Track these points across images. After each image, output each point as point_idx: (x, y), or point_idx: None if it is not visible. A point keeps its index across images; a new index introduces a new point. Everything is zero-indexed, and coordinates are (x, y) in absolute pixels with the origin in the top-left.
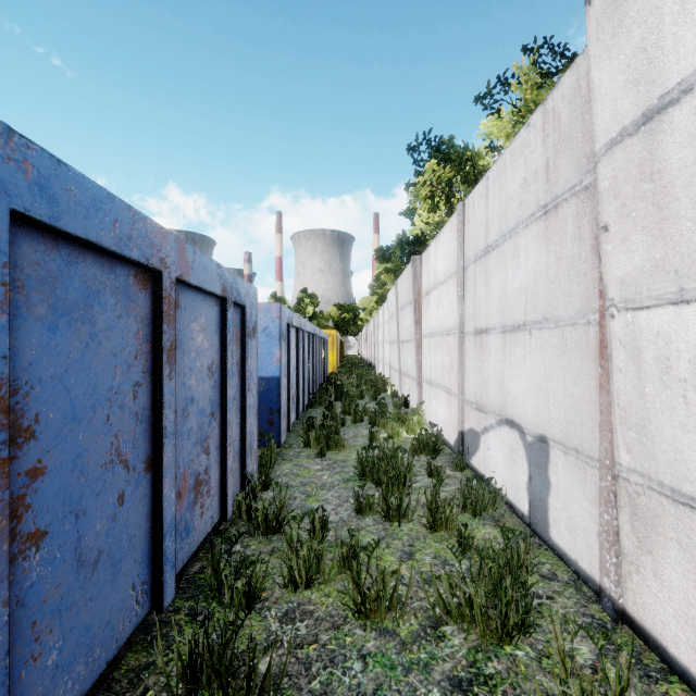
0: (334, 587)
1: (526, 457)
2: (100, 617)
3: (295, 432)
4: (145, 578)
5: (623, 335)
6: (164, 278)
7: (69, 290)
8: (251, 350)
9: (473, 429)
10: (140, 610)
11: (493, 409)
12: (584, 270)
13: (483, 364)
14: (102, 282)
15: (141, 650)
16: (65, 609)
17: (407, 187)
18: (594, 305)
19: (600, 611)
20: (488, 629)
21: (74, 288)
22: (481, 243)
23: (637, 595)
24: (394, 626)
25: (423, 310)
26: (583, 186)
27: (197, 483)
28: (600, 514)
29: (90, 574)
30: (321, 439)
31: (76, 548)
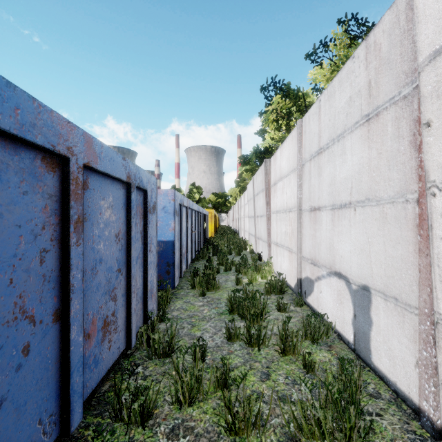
0: (210, 405)
1: (352, 300)
2: None
3: (185, 277)
4: (53, 410)
5: None
6: (71, 164)
7: None
8: (152, 222)
9: (309, 277)
10: (48, 438)
11: (324, 264)
12: (403, 160)
13: (316, 232)
14: (4, 161)
15: None
16: None
17: (260, 114)
18: (412, 187)
19: (420, 428)
20: None
21: None
22: (315, 146)
23: None
24: None
25: (272, 195)
26: (402, 96)
27: (105, 324)
28: (419, 351)
29: None
30: (203, 283)
31: None
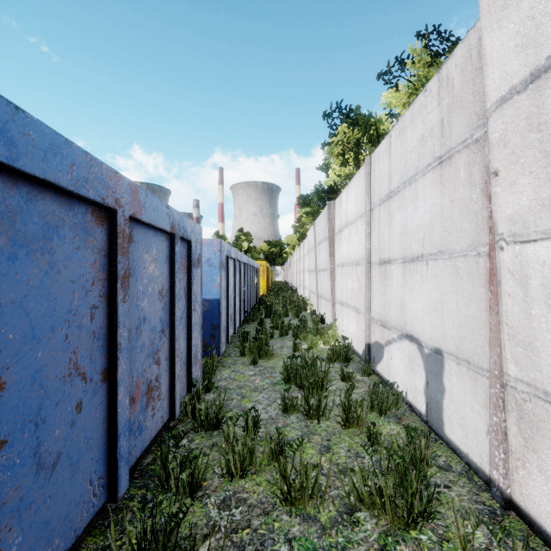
0: (264, 477)
1: (424, 366)
2: (59, 511)
3: (233, 343)
4: (101, 473)
5: (511, 264)
6: (119, 216)
7: (28, 224)
8: (196, 277)
9: (378, 341)
10: (97, 502)
11: (395, 326)
12: (475, 210)
13: (386, 289)
14: (61, 218)
15: (99, 535)
16: (25, 508)
17: (323, 146)
18: (483, 239)
19: (490, 499)
20: (396, 515)
21: (33, 223)
22: (384, 189)
23: (523, 487)
24: (315, 513)
25: (336, 245)
26: (474, 139)
27: (149, 389)
28: (490, 417)
29: (49, 475)
30: (254, 350)
31: (35, 453)
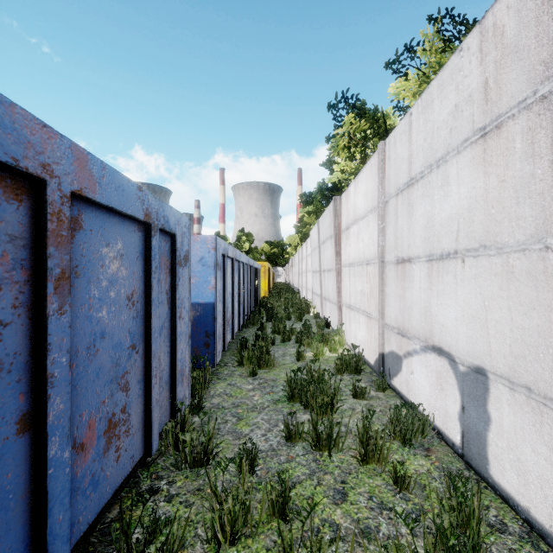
0: (262, 543)
1: (458, 386)
2: None
3: (230, 350)
4: None
5: None
6: (50, 190)
7: None
8: (183, 278)
9: (394, 352)
10: None
11: (417, 335)
12: (540, 189)
13: (405, 292)
14: None
15: None
16: None
17: (327, 140)
18: None
19: None
20: None
21: None
22: (403, 177)
23: None
24: None
25: (343, 243)
26: (538, 96)
27: (110, 426)
28: None
29: None
30: (253, 359)
31: None
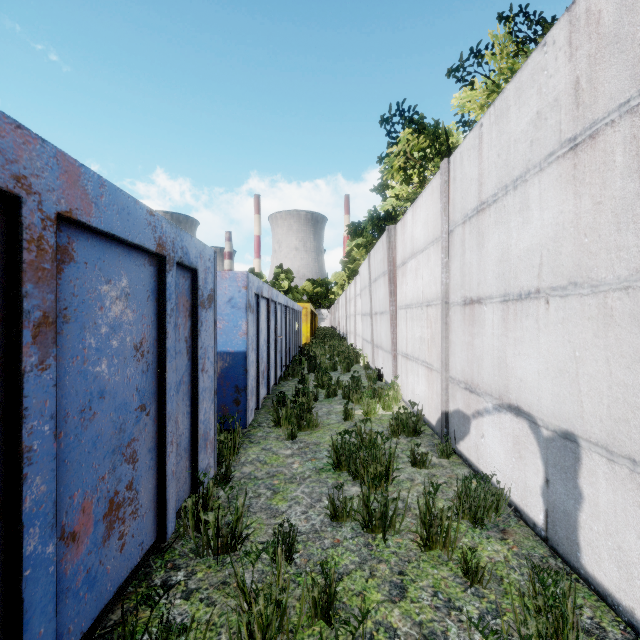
0: None
1: (541, 454)
2: None
3: (265, 408)
4: None
5: None
6: (27, 209)
7: None
8: (206, 323)
9: (461, 410)
10: None
11: (489, 391)
12: None
13: (474, 339)
14: None
15: None
16: None
17: (380, 160)
18: None
19: None
20: None
21: None
22: (471, 201)
23: None
24: None
25: (398, 281)
26: None
27: (112, 507)
28: None
29: None
30: (292, 418)
31: None
